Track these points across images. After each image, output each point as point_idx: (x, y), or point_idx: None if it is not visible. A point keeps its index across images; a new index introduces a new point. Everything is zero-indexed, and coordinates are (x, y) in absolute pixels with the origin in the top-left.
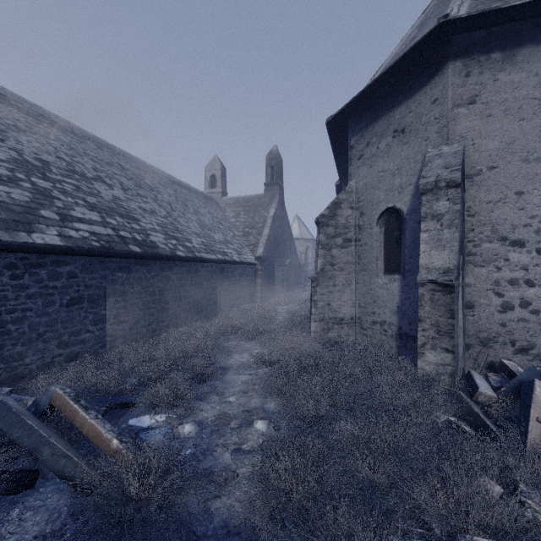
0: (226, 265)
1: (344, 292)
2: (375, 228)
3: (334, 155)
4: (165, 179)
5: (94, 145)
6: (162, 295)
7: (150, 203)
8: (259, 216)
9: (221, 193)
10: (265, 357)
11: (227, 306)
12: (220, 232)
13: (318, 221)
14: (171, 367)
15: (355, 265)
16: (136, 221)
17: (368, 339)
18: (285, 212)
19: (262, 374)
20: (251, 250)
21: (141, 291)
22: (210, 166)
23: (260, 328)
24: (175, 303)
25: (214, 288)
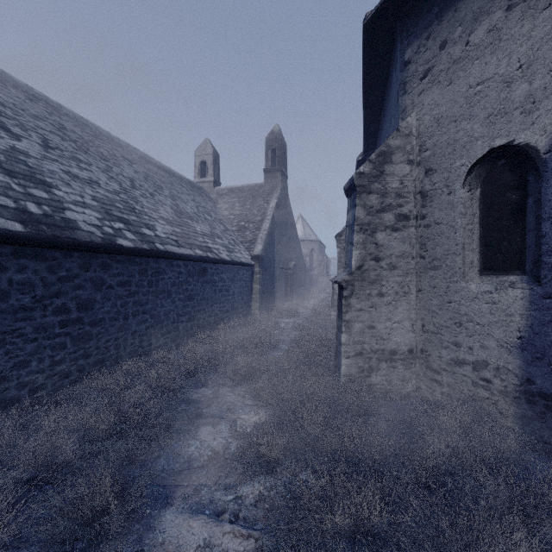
0: (209, 265)
1: (397, 307)
2: (461, 192)
3: (364, 103)
4: (136, 156)
5: (21, 95)
6: (86, 311)
7: (94, 171)
8: (257, 208)
9: (212, 183)
10: (258, 447)
11: (212, 321)
12: (205, 224)
13: (352, 184)
14: (45, 481)
15: (414, 259)
16: (45, 186)
17: (445, 390)
18: (289, 205)
19: (251, 504)
20: (247, 248)
21: (31, 305)
22: (199, 151)
23: (255, 363)
24: (115, 324)
25: (190, 297)
